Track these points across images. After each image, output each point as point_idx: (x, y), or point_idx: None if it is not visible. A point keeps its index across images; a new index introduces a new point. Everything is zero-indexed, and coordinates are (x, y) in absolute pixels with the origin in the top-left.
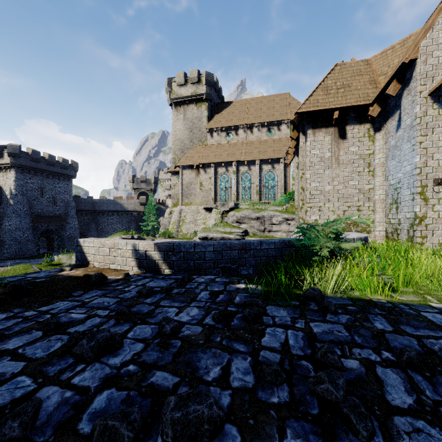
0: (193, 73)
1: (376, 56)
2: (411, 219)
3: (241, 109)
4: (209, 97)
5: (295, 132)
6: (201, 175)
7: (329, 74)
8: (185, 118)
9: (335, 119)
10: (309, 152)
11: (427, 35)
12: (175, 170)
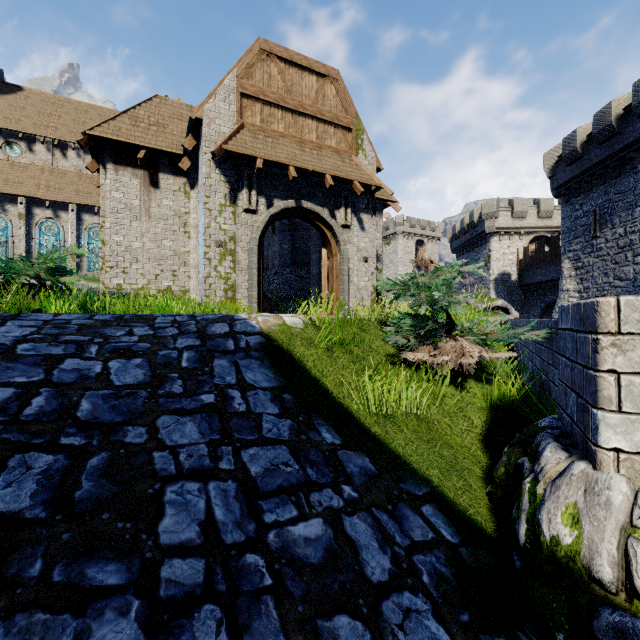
0: None
1: None
2: (202, 280)
3: (42, 109)
4: None
5: (95, 163)
6: None
7: (144, 103)
8: None
9: (141, 159)
10: (109, 193)
11: (211, 100)
12: None
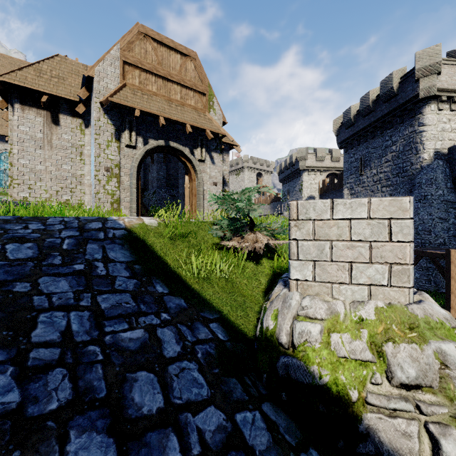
0: None
1: None
2: (93, 195)
3: None
4: None
5: (4, 102)
6: None
7: (47, 60)
8: None
9: (44, 102)
10: (16, 127)
11: (101, 64)
12: None
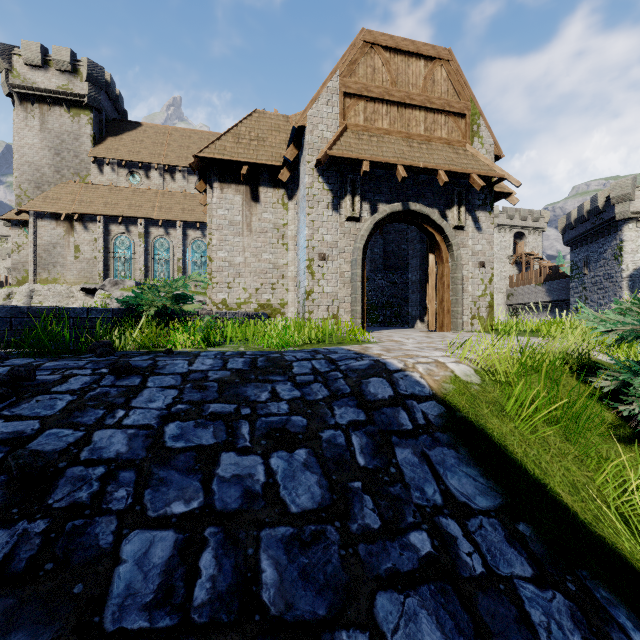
0: (60, 53)
1: (296, 115)
2: (304, 295)
3: (156, 139)
4: (96, 105)
5: (203, 183)
6: (77, 233)
7: (244, 120)
8: (44, 128)
9: (244, 175)
10: (215, 211)
11: (314, 105)
12: (21, 219)
